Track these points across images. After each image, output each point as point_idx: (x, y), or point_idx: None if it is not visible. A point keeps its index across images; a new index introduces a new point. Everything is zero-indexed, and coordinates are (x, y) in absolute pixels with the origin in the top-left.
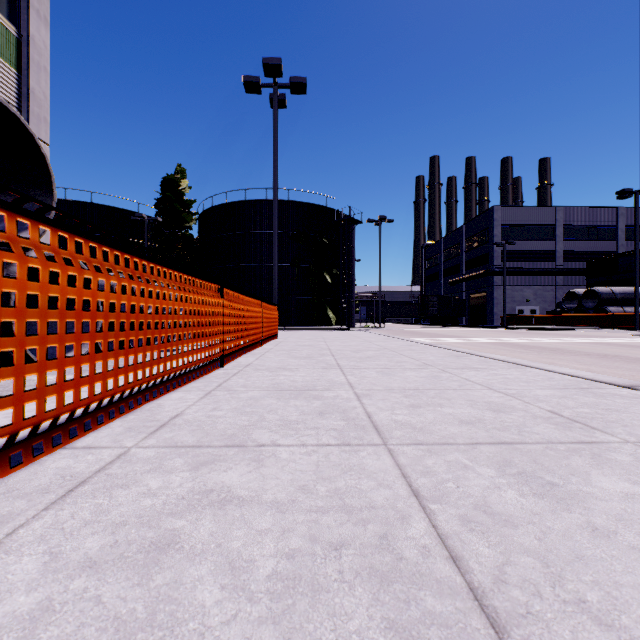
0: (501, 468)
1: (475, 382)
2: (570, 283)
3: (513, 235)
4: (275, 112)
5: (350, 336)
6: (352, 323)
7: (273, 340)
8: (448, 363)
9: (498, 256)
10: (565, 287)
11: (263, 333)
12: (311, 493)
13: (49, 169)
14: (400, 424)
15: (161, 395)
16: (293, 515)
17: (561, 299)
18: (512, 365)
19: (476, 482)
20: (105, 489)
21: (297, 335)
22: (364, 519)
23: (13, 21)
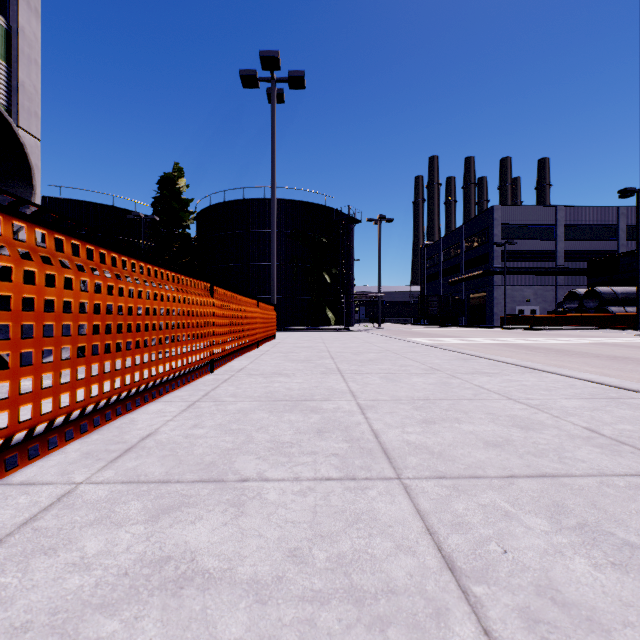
0: (554, 517)
1: (490, 390)
2: (570, 283)
3: (513, 235)
4: (273, 107)
5: (350, 337)
6: (351, 323)
7: (270, 341)
8: (456, 367)
9: (498, 256)
10: (565, 287)
11: (259, 334)
12: (305, 563)
13: (28, 159)
14: (414, 447)
15: (137, 407)
16: (278, 608)
17: (561, 299)
18: (525, 369)
19: (527, 542)
20: (22, 556)
21: (295, 336)
22: (381, 617)
23: (2, 12)
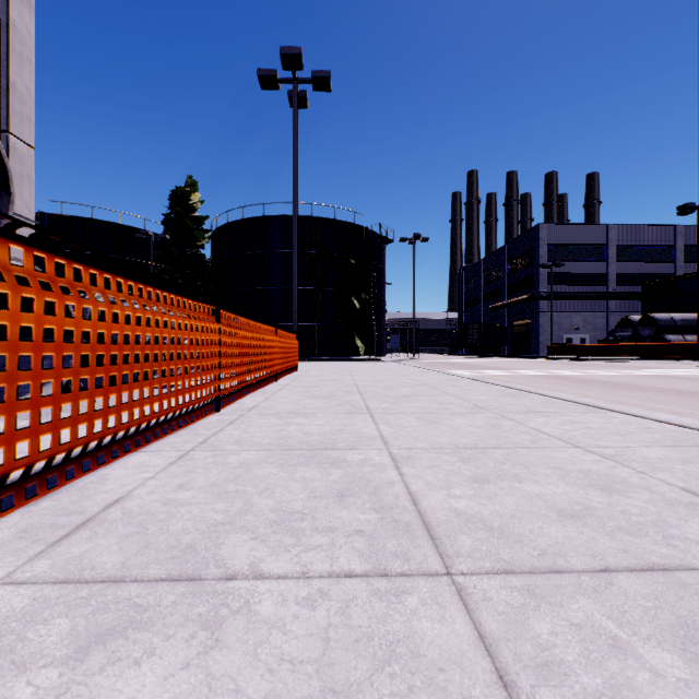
0: (689, 650)
1: (551, 435)
2: (623, 309)
3: (560, 256)
4: (295, 111)
5: (381, 368)
6: (383, 353)
7: (291, 373)
8: (505, 405)
9: (544, 279)
10: (618, 313)
11: (278, 366)
12: None
13: (4, 161)
14: (466, 520)
15: (114, 459)
16: None
17: (613, 326)
18: (587, 408)
19: None
20: None
21: (320, 367)
22: None
23: None
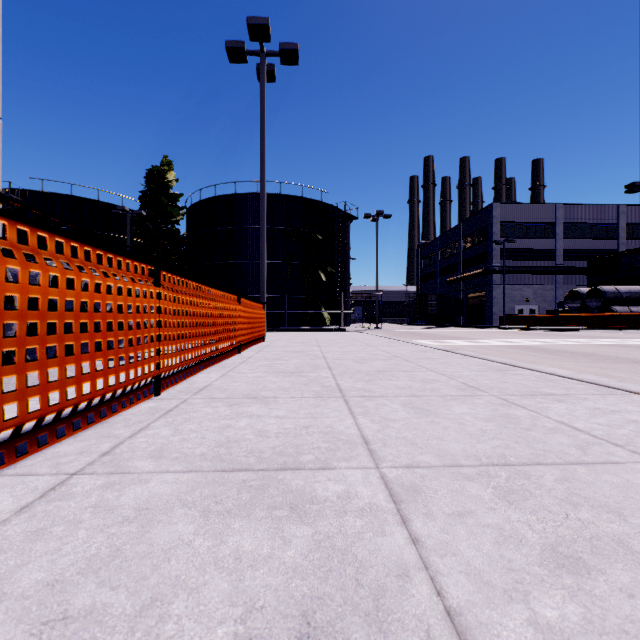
0: None
1: (595, 435)
2: (570, 282)
3: (512, 233)
4: (262, 83)
5: (348, 338)
6: (347, 323)
7: (258, 344)
8: (499, 383)
9: (497, 254)
10: (565, 286)
11: (242, 336)
12: None
13: None
14: None
15: None
16: None
17: (561, 299)
18: (598, 388)
19: None
20: None
21: (288, 337)
22: None
23: None
